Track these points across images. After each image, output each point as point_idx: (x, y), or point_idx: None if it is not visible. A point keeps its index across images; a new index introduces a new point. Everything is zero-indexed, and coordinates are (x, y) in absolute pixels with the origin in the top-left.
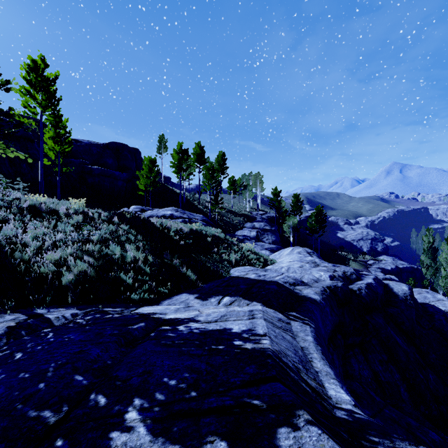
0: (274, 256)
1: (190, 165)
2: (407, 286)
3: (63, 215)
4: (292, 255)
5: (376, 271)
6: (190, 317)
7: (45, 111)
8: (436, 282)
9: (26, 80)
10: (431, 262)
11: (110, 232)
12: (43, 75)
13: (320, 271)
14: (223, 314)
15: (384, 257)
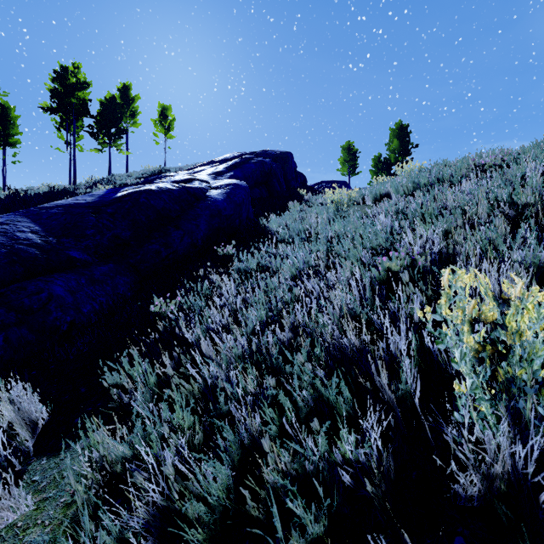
0: None
1: None
2: None
3: None
4: None
5: None
6: None
7: None
8: None
9: (375, 167)
10: None
11: None
12: None
13: None
14: None
15: None
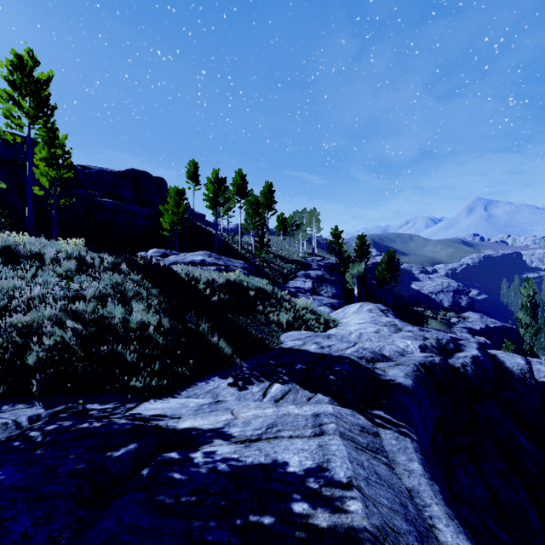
0: (337, 314)
1: (229, 198)
2: (523, 359)
3: (49, 261)
4: (362, 313)
5: (461, 332)
6: (216, 427)
7: (35, 123)
8: (537, 345)
9: (7, 81)
10: (531, 321)
11: (112, 284)
12: (30, 75)
13: (405, 338)
14: (271, 422)
15: (470, 313)
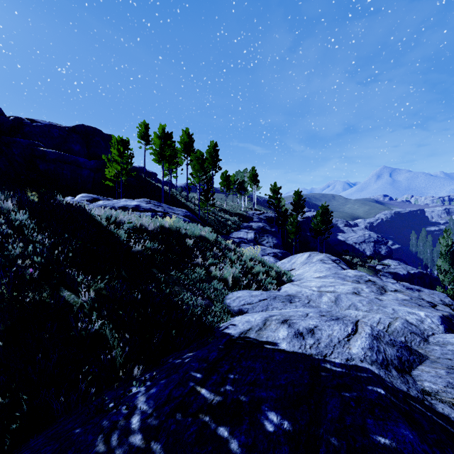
0: (283, 265)
1: (175, 152)
2: None
3: None
4: (315, 264)
5: (387, 278)
6: None
7: None
8: (453, 289)
9: None
10: (450, 268)
11: None
12: None
13: (406, 305)
14: None
15: (389, 261)
